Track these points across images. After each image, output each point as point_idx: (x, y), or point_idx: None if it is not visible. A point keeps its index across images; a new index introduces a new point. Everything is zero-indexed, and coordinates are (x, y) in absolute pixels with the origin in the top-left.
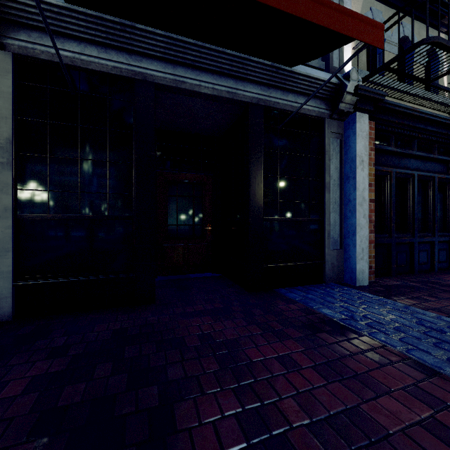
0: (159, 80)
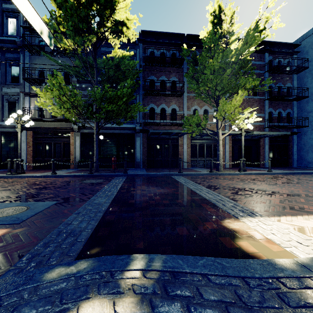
0: None
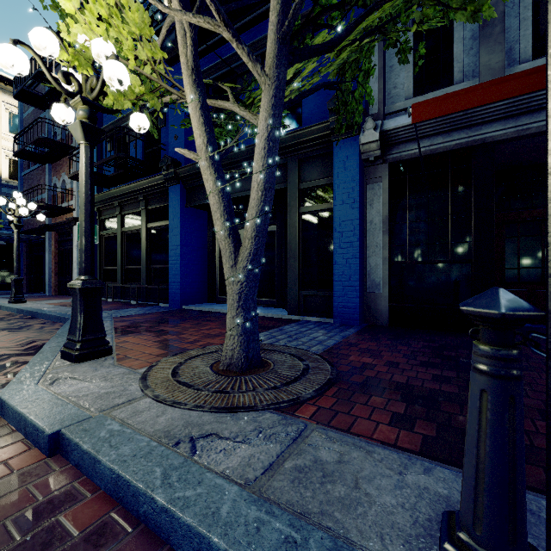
0: (499, 137)
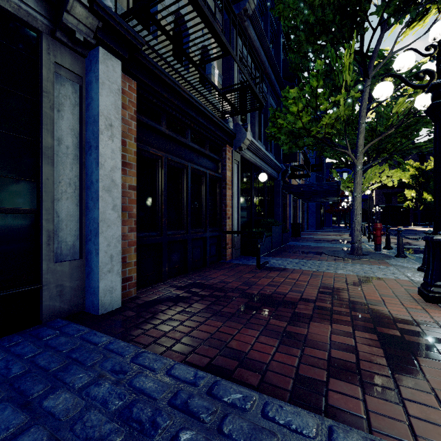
0: None
